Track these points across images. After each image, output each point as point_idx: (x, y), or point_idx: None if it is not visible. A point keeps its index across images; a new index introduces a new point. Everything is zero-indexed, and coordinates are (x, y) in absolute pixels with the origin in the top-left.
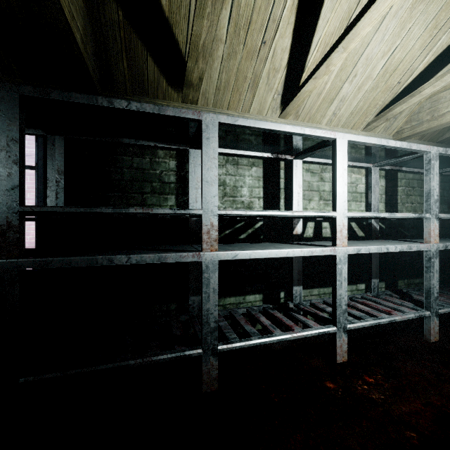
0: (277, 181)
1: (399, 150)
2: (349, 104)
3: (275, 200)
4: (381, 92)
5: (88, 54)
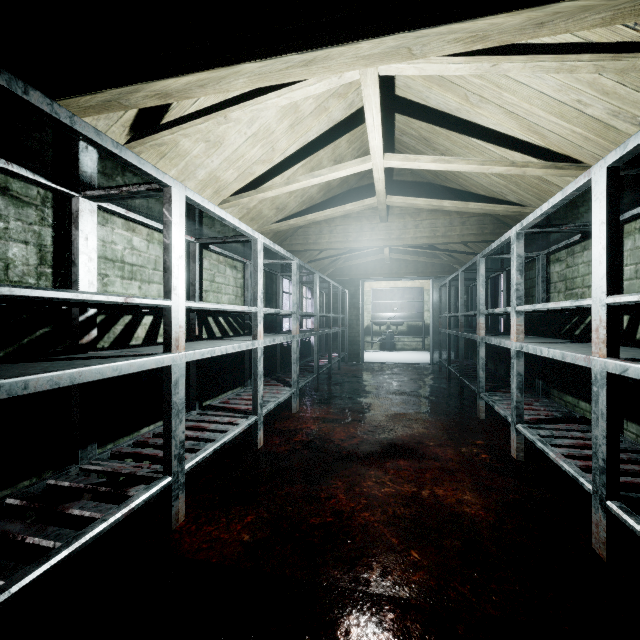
0: None
1: None
2: (632, 105)
3: None
4: None
5: (487, 233)
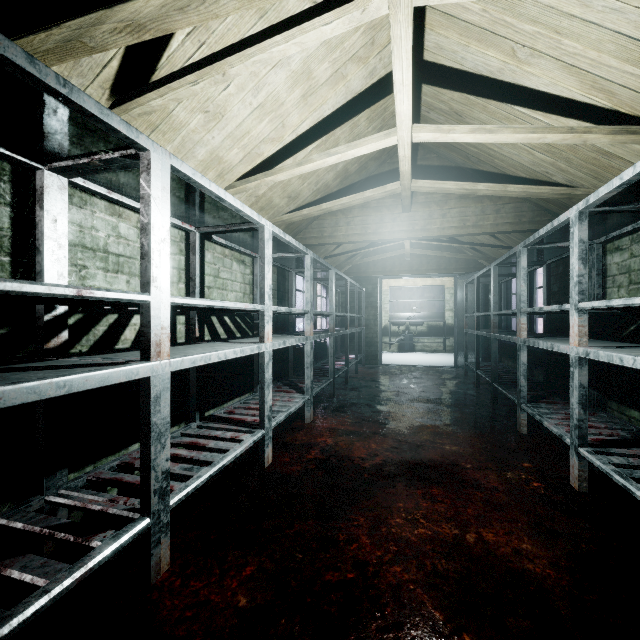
0: None
1: None
2: None
3: None
4: None
5: (526, 221)
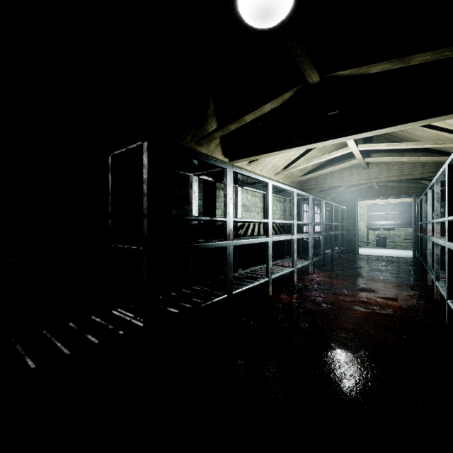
0: None
1: None
2: None
3: None
4: None
5: None
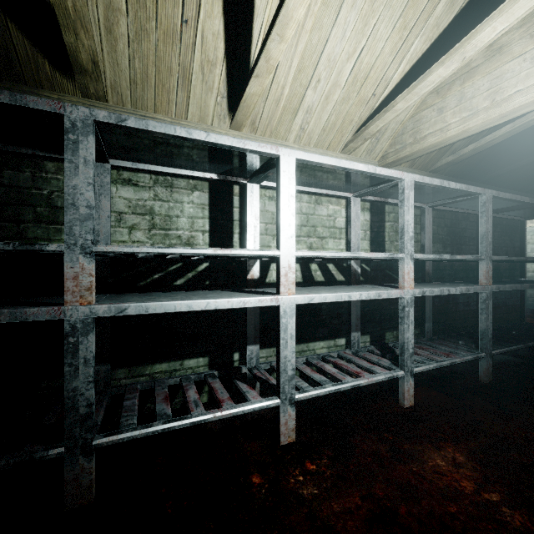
0: (229, 210)
1: (372, 176)
2: (318, 117)
3: (226, 235)
4: (355, 105)
5: None
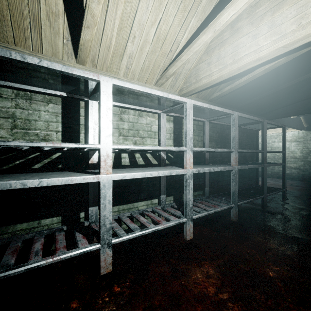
0: (77, 117)
1: (169, 100)
2: (137, 61)
3: (74, 134)
4: (160, 56)
5: None
